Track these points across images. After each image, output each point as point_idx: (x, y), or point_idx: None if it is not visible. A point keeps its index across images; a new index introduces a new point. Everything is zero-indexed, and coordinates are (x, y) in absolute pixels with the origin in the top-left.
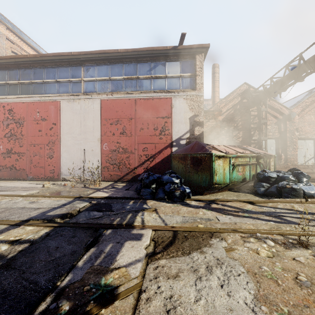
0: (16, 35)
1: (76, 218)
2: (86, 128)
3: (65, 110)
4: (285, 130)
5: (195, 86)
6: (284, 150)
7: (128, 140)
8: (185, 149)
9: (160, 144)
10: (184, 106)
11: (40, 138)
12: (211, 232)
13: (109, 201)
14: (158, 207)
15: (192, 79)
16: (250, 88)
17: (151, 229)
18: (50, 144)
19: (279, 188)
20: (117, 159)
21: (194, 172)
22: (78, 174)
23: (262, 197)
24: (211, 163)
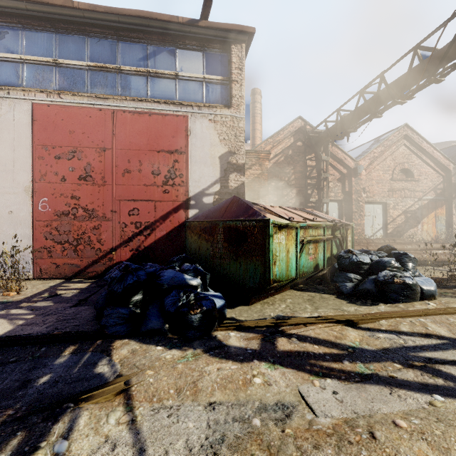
0: None
1: None
2: None
3: None
4: (350, 190)
5: (230, 100)
6: (349, 218)
7: (97, 192)
8: (212, 211)
9: (164, 202)
10: (210, 133)
11: None
12: None
13: None
14: (137, 372)
15: (224, 87)
16: (306, 126)
17: None
18: None
19: (380, 284)
20: (73, 231)
21: (231, 258)
22: None
23: (351, 300)
24: (267, 239)
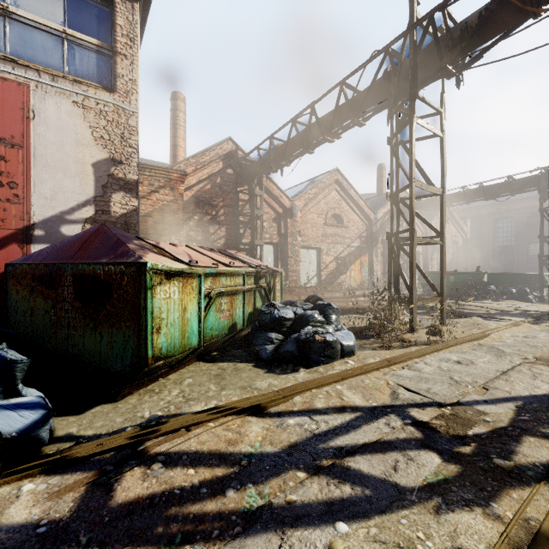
0: None
1: None
2: None
3: None
4: (286, 232)
5: (113, 80)
6: (285, 263)
7: None
8: (59, 248)
9: None
10: (76, 124)
11: None
12: None
13: None
14: None
15: (103, 59)
16: (238, 151)
17: None
18: None
19: (302, 343)
20: None
21: (87, 326)
22: None
23: (270, 367)
24: (142, 294)
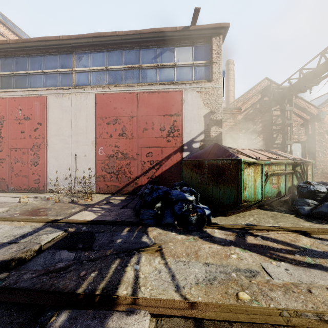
0: (7, 27)
1: (25, 267)
2: (78, 128)
3: (52, 106)
4: (313, 133)
5: (211, 76)
6: (312, 155)
7: (128, 143)
8: (200, 154)
9: (167, 148)
10: (197, 100)
11: (23, 140)
12: (276, 326)
13: (94, 228)
14: (164, 243)
15: (207, 68)
16: (272, 84)
17: (149, 312)
18: (34, 148)
19: None
20: (116, 166)
21: (213, 184)
22: (68, 185)
23: (308, 219)
24: (239, 172)
